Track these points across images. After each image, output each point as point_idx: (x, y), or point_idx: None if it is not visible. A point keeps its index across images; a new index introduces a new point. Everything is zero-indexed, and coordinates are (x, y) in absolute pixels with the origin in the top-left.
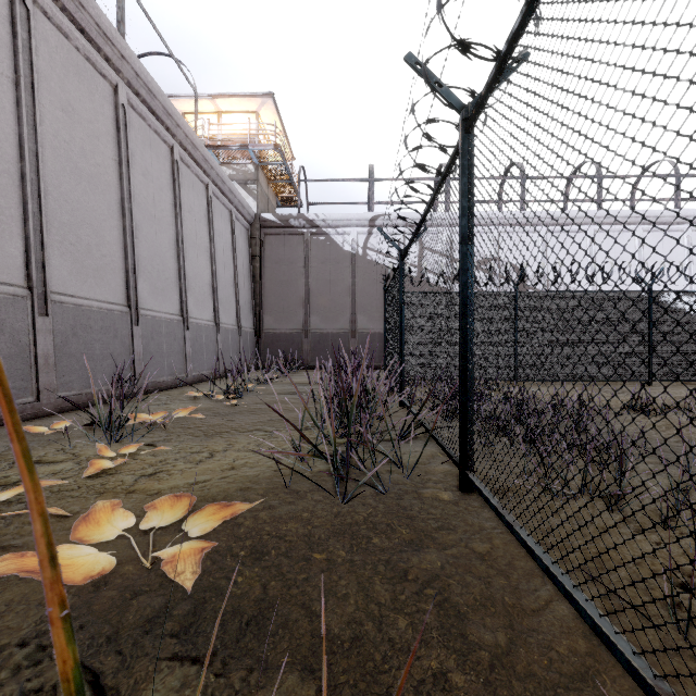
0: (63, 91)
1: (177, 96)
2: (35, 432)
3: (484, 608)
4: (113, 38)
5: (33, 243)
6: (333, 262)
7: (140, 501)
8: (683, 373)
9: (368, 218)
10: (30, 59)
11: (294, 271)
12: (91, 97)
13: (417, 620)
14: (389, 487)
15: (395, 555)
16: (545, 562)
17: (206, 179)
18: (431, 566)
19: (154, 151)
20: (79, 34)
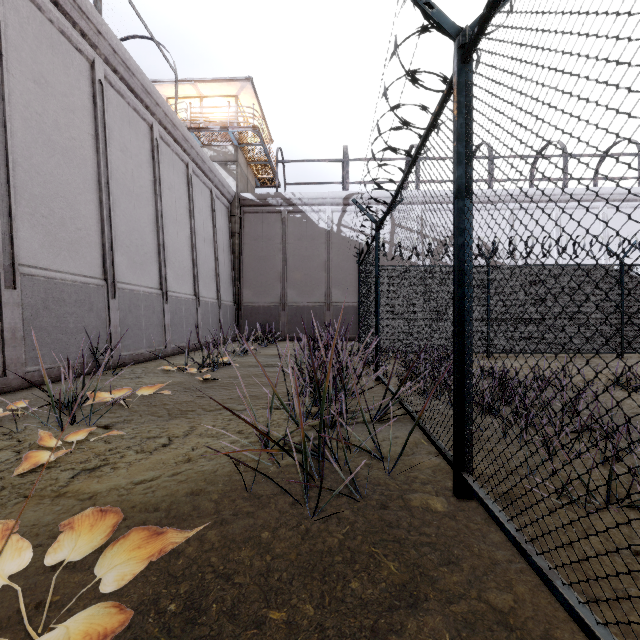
0: (35, 63)
1: (161, 81)
2: None
3: None
4: (89, 13)
5: None
6: (309, 239)
7: (66, 511)
8: None
9: (342, 196)
10: None
11: (271, 247)
12: (66, 71)
13: None
14: (369, 490)
15: (383, 617)
16: None
17: (186, 158)
18: None
19: (133, 128)
20: (53, 6)
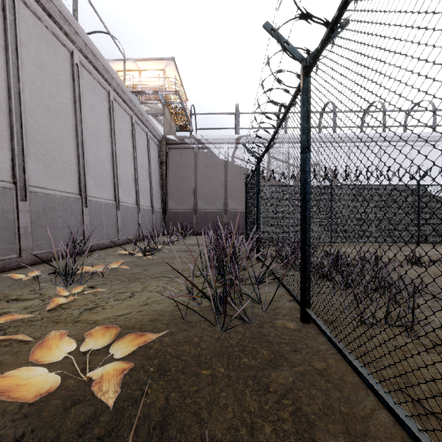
0: (37, 55)
1: (113, 60)
2: (16, 278)
3: (326, 416)
4: (70, 20)
5: (16, 153)
6: (212, 166)
7: (82, 329)
8: (440, 238)
9: (235, 137)
10: (15, 33)
11: (187, 172)
12: (56, 59)
13: (278, 426)
14: (253, 319)
15: (259, 371)
16: (370, 382)
17: (131, 113)
18: (285, 380)
19: (97, 94)
20: (48, 17)
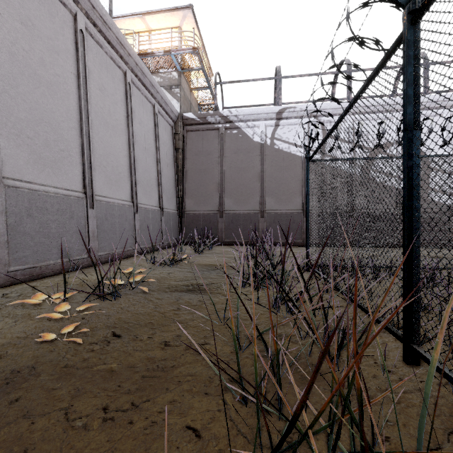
0: None
1: (115, 17)
2: None
3: None
4: None
5: None
6: (244, 152)
7: None
8: None
9: (275, 111)
10: None
11: (210, 161)
12: None
13: None
14: None
15: None
16: None
17: (123, 66)
18: None
19: (46, 7)
20: None
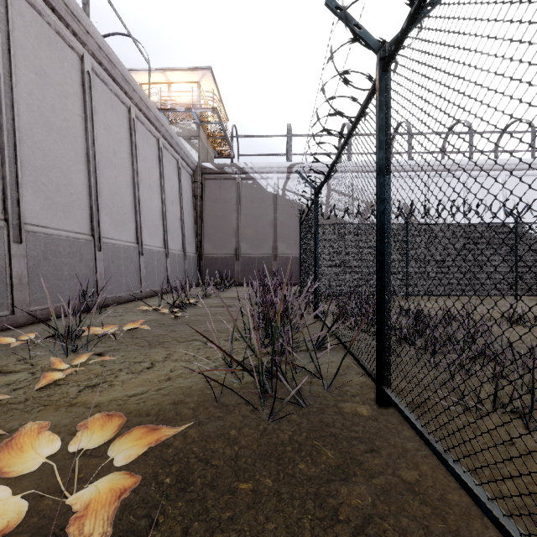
0: (36, 58)
1: (136, 70)
2: (2, 343)
3: None
4: (79, 16)
5: (9, 182)
6: (259, 201)
7: (78, 416)
8: None
9: (286, 166)
10: (8, 30)
11: (228, 208)
12: (61, 64)
13: None
14: (311, 401)
15: (323, 486)
16: (494, 513)
17: (157, 135)
18: (361, 502)
19: (115, 110)
20: (51, 12)
